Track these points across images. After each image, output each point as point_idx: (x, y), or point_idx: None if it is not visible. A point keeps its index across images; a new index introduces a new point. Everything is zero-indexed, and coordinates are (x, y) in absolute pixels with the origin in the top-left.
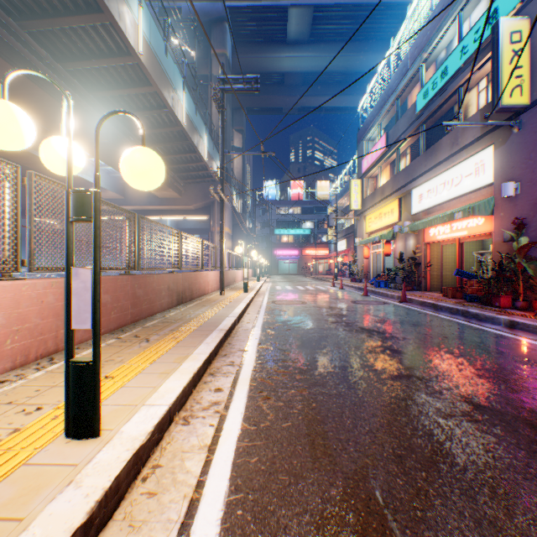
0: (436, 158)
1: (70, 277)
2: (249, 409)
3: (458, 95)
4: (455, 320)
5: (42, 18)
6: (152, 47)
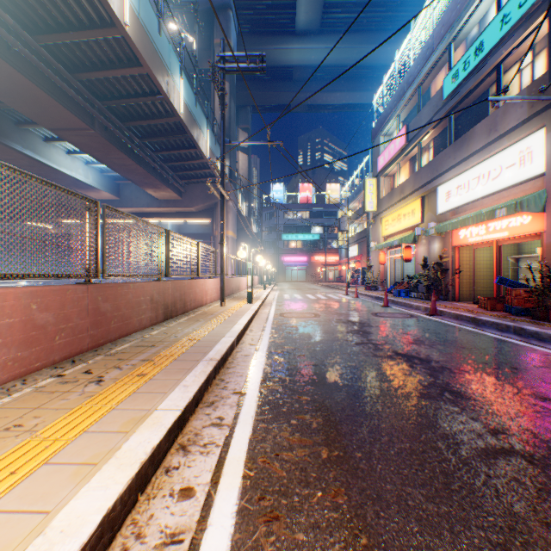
0: (469, 148)
1: None
2: None
3: (497, 73)
4: (510, 341)
5: None
6: (141, 20)
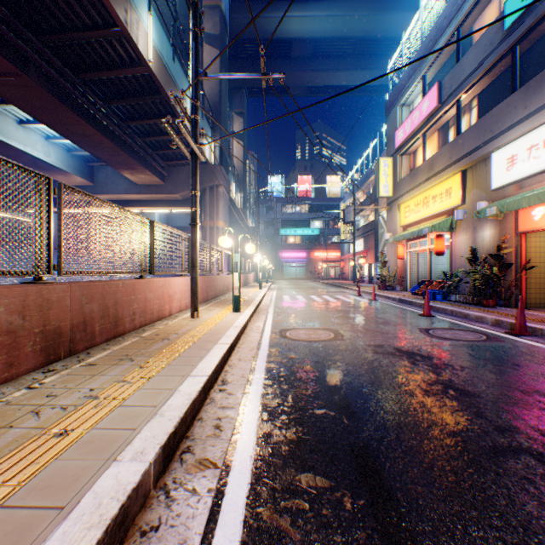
0: None
1: None
2: None
3: None
4: None
5: None
6: None
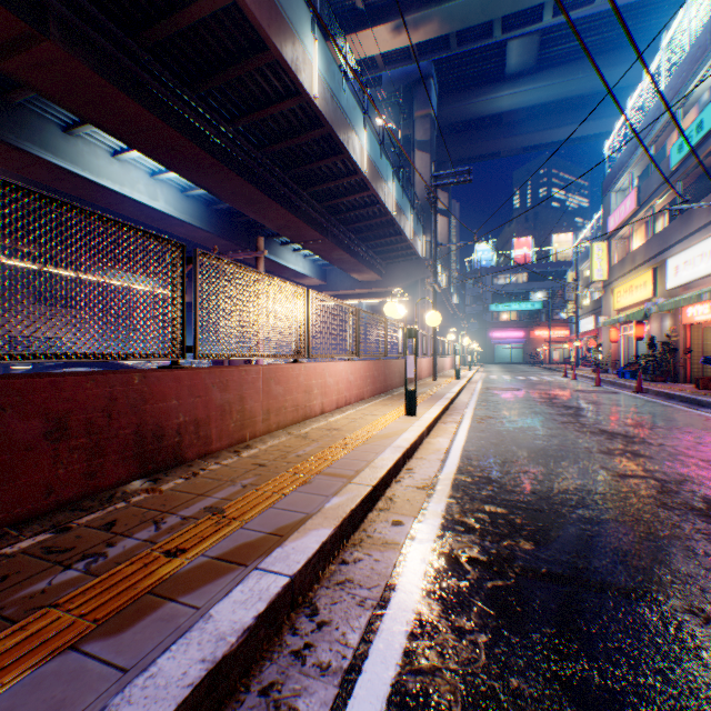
0: (691, 225)
1: (406, 359)
2: (472, 424)
3: None
4: (672, 406)
5: (299, 166)
6: (371, 159)
